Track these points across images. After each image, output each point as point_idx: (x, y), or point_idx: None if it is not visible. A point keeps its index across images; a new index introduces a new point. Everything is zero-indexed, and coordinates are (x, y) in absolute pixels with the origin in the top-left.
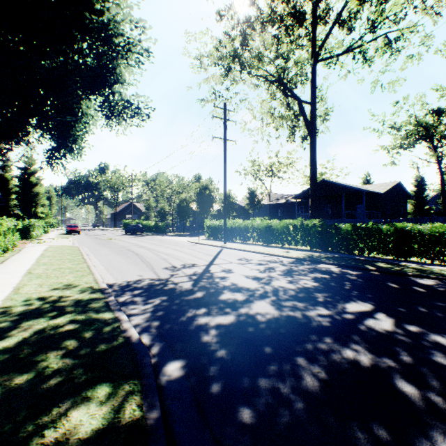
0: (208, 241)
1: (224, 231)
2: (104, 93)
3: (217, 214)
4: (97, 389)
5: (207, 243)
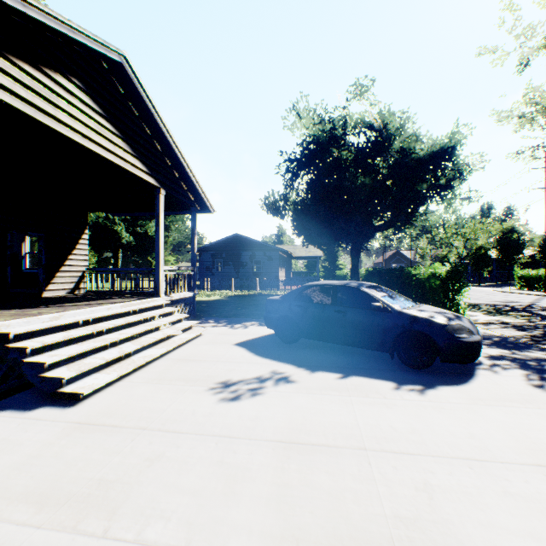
0: (521, 291)
1: (545, 281)
2: (445, 194)
3: (527, 262)
4: (509, 312)
5: (521, 292)
